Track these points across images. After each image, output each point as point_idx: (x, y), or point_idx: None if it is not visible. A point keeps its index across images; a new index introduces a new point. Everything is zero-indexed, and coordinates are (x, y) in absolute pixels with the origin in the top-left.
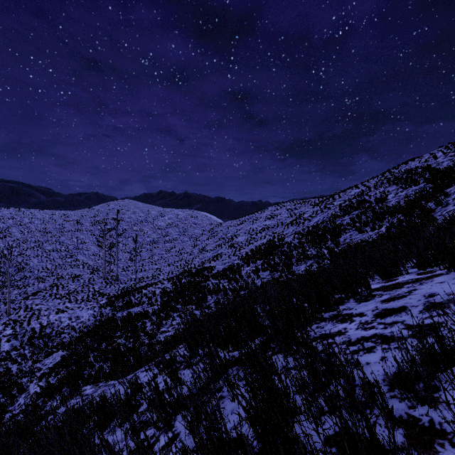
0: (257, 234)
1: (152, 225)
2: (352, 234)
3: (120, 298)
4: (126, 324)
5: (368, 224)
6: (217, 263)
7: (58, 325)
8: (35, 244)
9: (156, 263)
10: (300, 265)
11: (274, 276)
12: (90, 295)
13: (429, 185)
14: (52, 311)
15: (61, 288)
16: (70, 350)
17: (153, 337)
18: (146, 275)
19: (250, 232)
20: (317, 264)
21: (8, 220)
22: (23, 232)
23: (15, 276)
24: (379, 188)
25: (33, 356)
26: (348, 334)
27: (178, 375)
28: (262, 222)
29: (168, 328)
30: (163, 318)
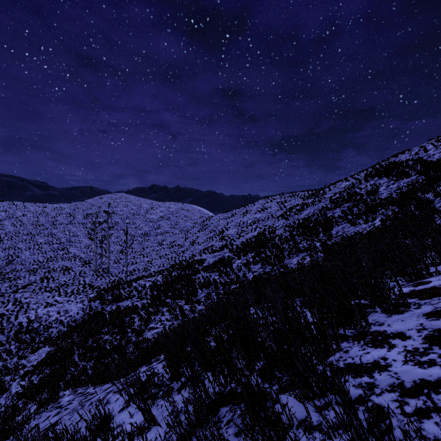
0: (248, 226)
1: (144, 218)
2: (344, 227)
3: (110, 291)
4: (114, 319)
5: (361, 216)
6: (207, 256)
7: (46, 320)
8: (27, 236)
9: (148, 255)
10: (292, 258)
11: (265, 270)
12: (80, 288)
13: (421, 177)
14: (40, 305)
15: (51, 281)
16: (57, 345)
17: (141, 334)
18: (137, 267)
19: (241, 225)
20: (310, 258)
21: (1, 213)
22: (16, 225)
23: (6, 268)
24: (369, 180)
25: (19, 352)
26: (393, 370)
27: (152, 413)
28: (253, 215)
29: (156, 325)
30: (151, 313)
